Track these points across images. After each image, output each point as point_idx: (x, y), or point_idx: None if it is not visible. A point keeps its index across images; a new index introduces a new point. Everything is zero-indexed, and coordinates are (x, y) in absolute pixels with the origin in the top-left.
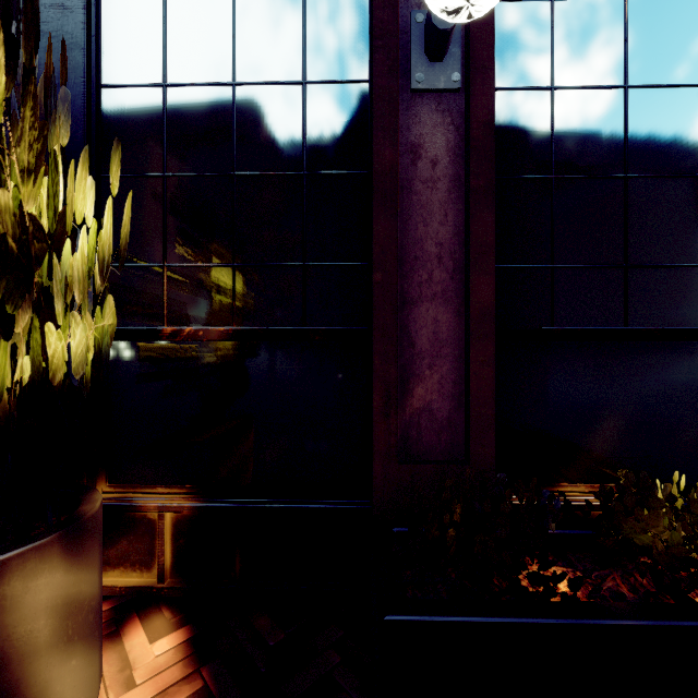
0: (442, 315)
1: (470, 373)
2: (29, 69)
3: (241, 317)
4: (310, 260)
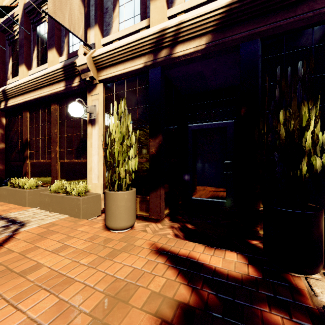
0: None
1: None
2: (316, 99)
3: (315, 154)
4: None
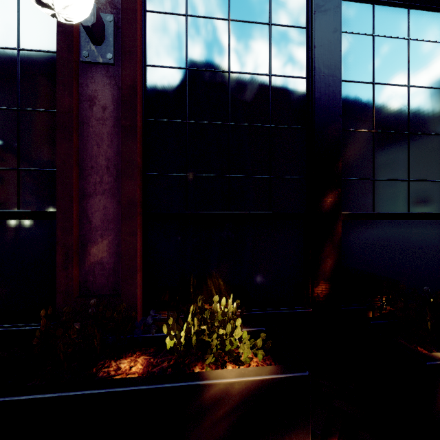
0: (109, 204)
1: (121, 240)
2: None
3: None
4: (23, 166)
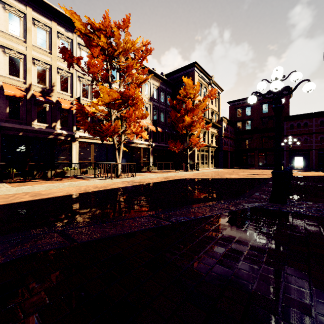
0: None
1: None
2: None
3: None
4: None
